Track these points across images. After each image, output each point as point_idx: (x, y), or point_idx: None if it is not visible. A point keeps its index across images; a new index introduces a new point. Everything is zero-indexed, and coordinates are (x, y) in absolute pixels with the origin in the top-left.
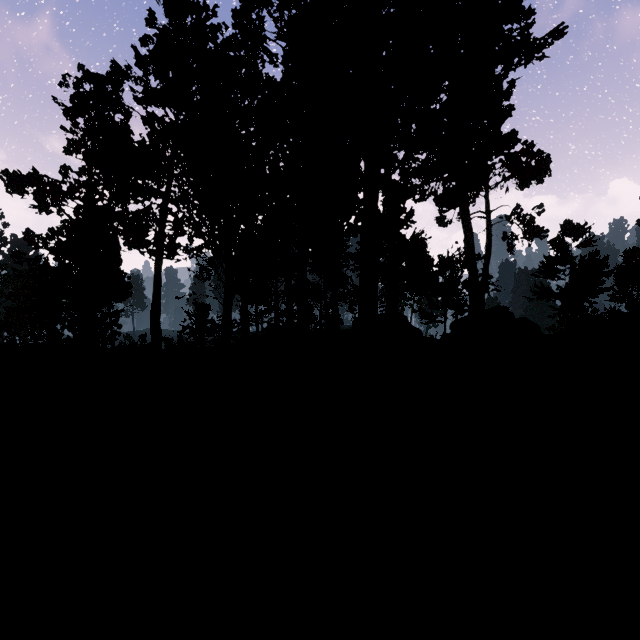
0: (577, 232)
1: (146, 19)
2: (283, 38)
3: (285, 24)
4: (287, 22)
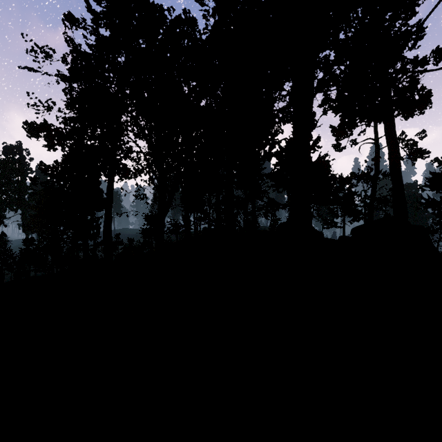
0: None
1: None
2: None
3: None
4: None
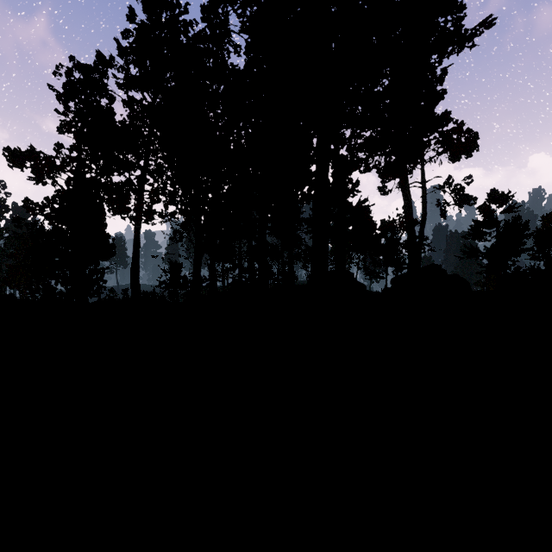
0: (502, 200)
1: (127, 15)
2: (246, 31)
3: (247, 19)
4: (249, 17)
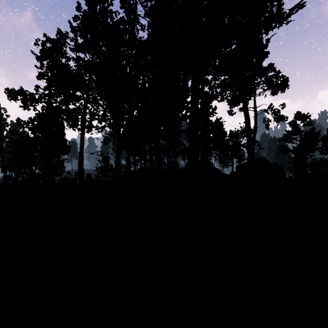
0: (303, 118)
1: (76, 7)
2: (147, 16)
3: (149, 8)
4: (150, 7)
